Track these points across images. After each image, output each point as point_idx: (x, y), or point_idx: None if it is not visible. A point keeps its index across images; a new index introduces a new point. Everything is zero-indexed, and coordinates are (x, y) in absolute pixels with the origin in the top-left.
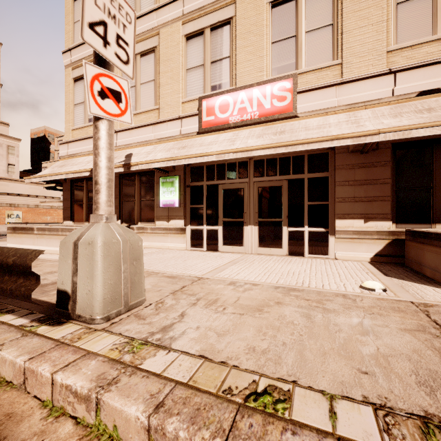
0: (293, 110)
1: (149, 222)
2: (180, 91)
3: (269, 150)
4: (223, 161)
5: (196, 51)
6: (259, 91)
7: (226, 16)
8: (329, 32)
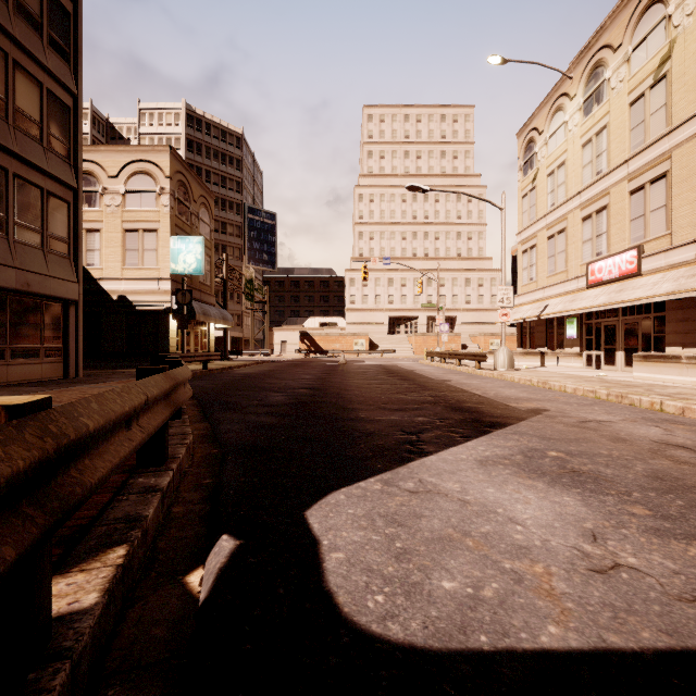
0: (637, 271)
1: (562, 349)
2: (578, 258)
3: (597, 308)
4: None
5: (587, 229)
6: (619, 259)
7: (604, 204)
8: (664, 211)
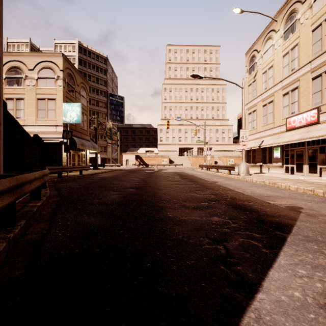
0: (317, 121)
1: (271, 164)
2: (281, 115)
3: (295, 141)
4: None
5: (286, 100)
6: (305, 115)
7: (296, 86)
8: None
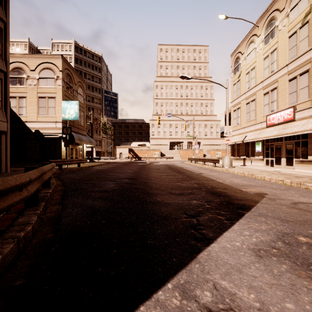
0: (293, 118)
1: (253, 157)
2: (262, 113)
3: (273, 137)
4: None
5: (266, 99)
6: (283, 113)
7: (275, 86)
8: (307, 88)
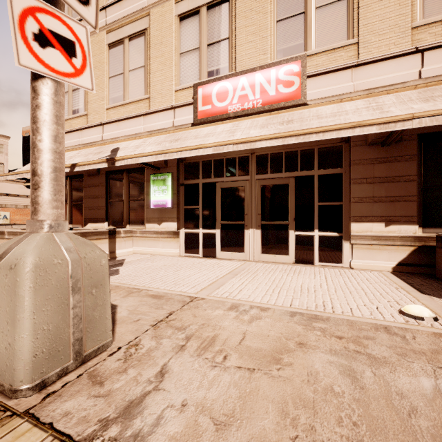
0: (302, 97)
1: (139, 225)
2: (172, 78)
3: (276, 141)
4: (221, 156)
5: (191, 32)
6: (262, 76)
7: None
8: (343, 6)
